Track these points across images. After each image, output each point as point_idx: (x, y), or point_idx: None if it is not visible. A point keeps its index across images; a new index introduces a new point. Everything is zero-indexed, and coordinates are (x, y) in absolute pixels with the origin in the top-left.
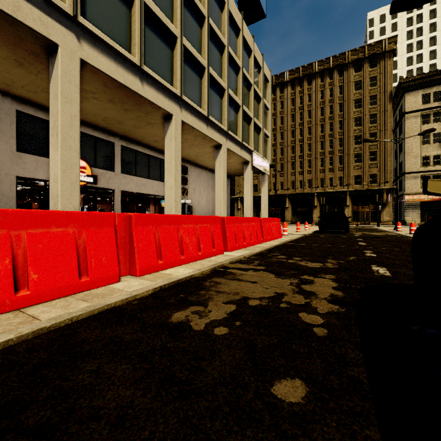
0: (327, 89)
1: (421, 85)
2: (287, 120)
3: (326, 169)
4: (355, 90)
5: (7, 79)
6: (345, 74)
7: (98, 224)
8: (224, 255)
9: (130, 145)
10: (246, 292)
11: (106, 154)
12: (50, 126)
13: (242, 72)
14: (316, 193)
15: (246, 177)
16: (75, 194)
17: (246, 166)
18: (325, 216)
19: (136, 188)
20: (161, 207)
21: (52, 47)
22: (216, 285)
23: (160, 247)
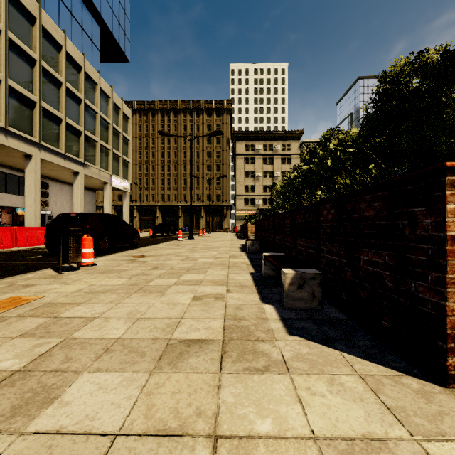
0: (188, 124)
1: (244, 138)
2: (158, 142)
3: (188, 187)
4: (208, 131)
5: None
6: (201, 117)
7: (5, 230)
8: None
9: None
10: None
11: None
12: None
13: (99, 116)
14: (180, 206)
15: (106, 194)
16: None
17: (106, 186)
18: (162, 225)
19: None
20: (17, 215)
21: None
22: None
23: (28, 239)
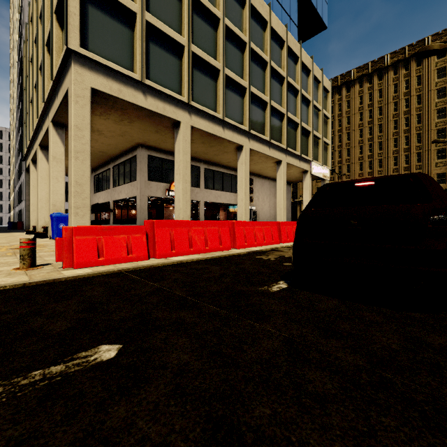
0: (402, 81)
1: None
2: (354, 120)
3: (401, 168)
4: (438, 78)
5: (147, 139)
6: (424, 63)
7: (224, 225)
8: (279, 244)
9: (210, 167)
10: (285, 254)
11: (194, 175)
12: (175, 168)
13: (300, 94)
14: None
15: (305, 185)
16: (188, 208)
17: (305, 175)
18: None
19: (214, 199)
20: (229, 212)
21: (177, 123)
22: (272, 253)
23: (245, 237)
